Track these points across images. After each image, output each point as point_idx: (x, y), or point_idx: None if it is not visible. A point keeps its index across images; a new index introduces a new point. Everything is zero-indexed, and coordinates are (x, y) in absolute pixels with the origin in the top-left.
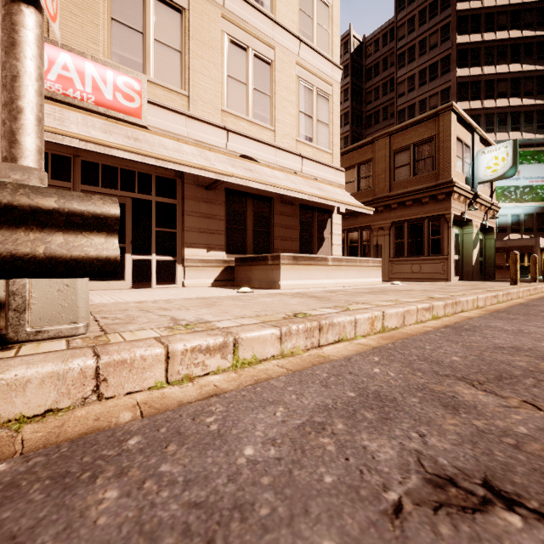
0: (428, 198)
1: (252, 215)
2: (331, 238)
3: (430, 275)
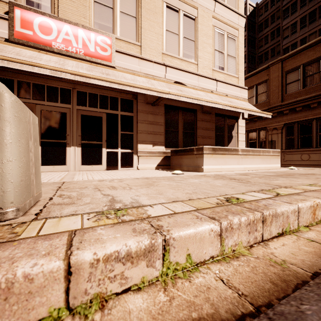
0: (317, 104)
1: (182, 122)
2: (237, 136)
3: (318, 162)
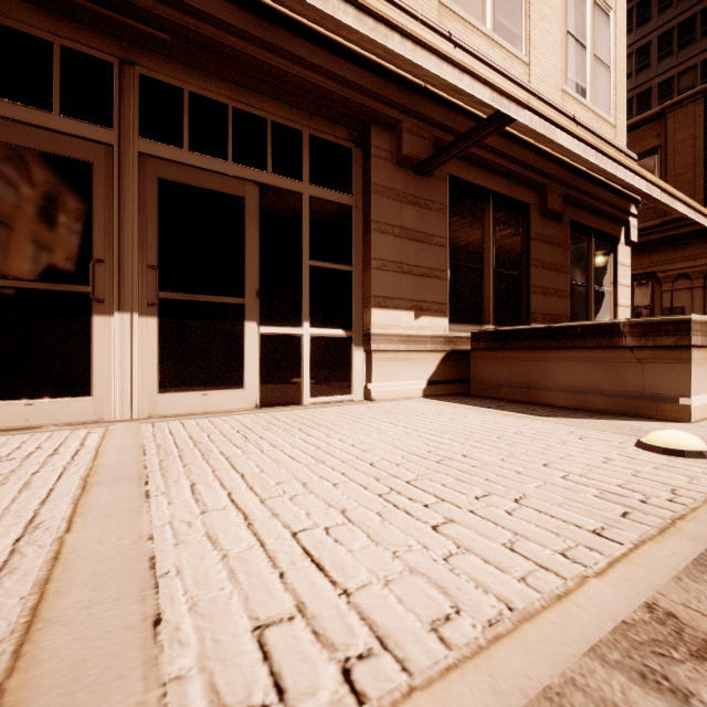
0: None
1: (491, 239)
2: (613, 292)
3: None
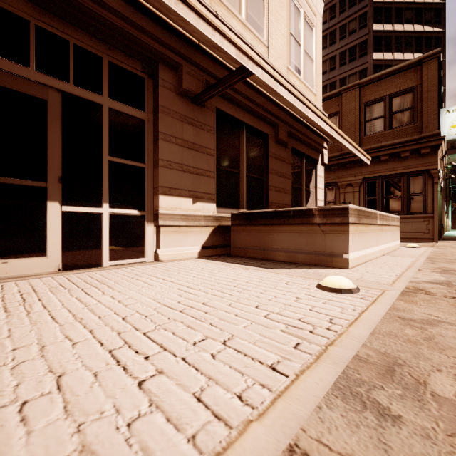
0: (409, 152)
1: (245, 154)
2: (315, 192)
3: (411, 235)
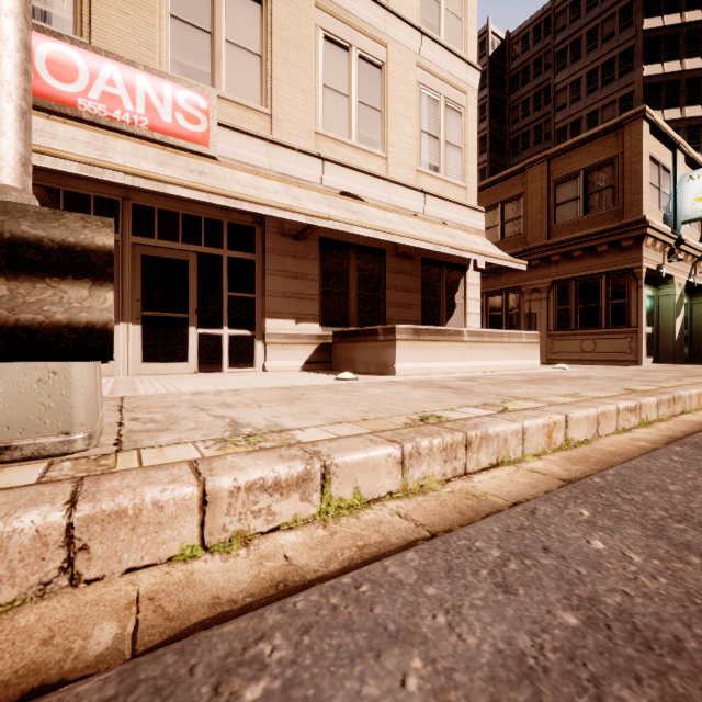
0: (607, 245)
1: (355, 274)
2: (464, 304)
3: (610, 356)
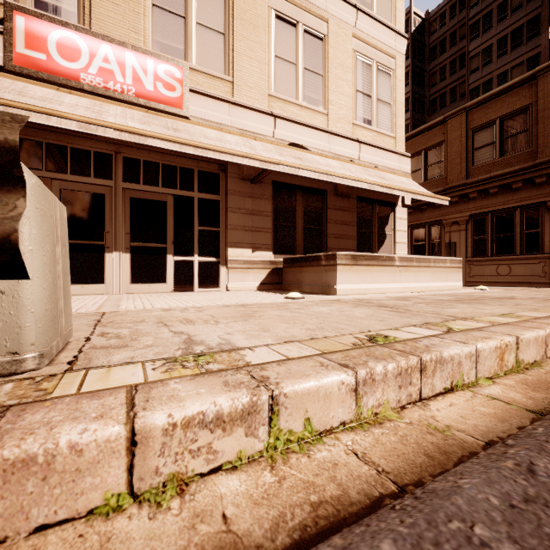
0: (522, 182)
1: (302, 210)
2: (393, 235)
3: (524, 279)
